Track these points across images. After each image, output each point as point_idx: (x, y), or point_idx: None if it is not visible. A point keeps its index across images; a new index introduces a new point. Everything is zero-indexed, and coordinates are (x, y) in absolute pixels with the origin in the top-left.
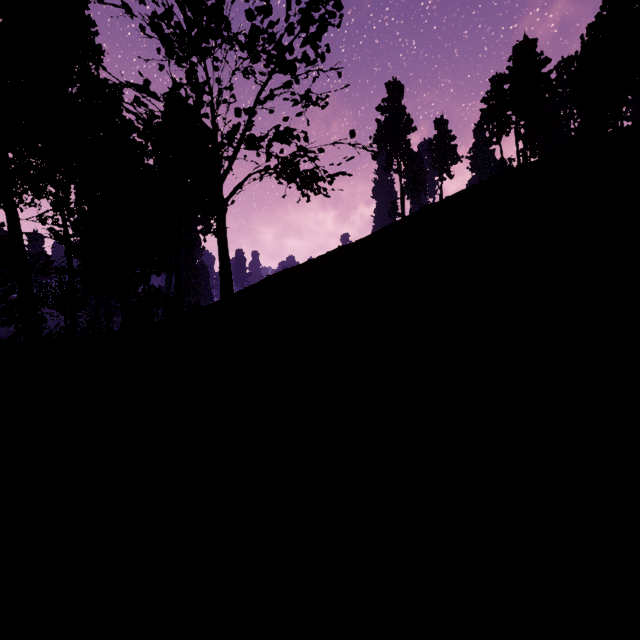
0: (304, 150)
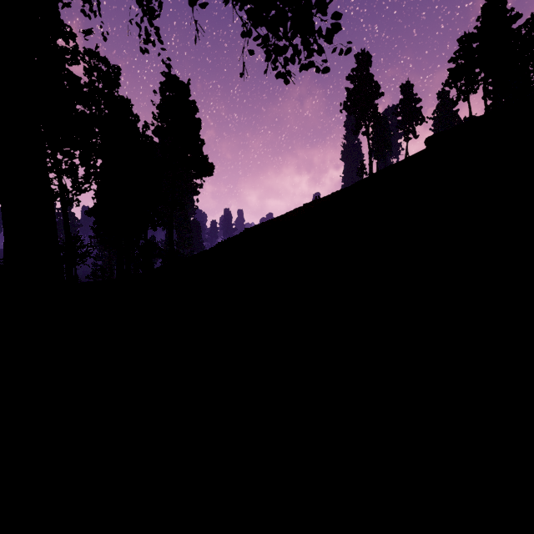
0: None
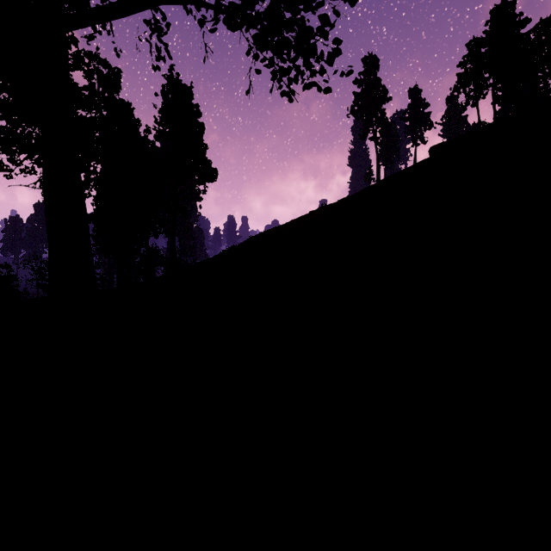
0: None
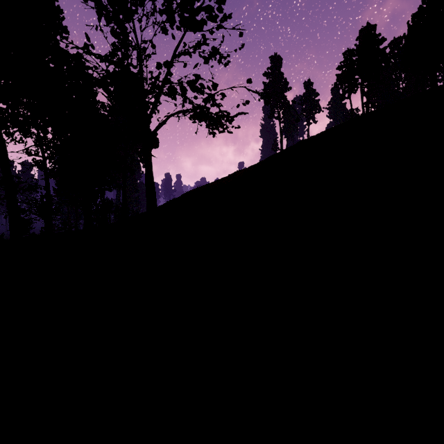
0: (211, 97)
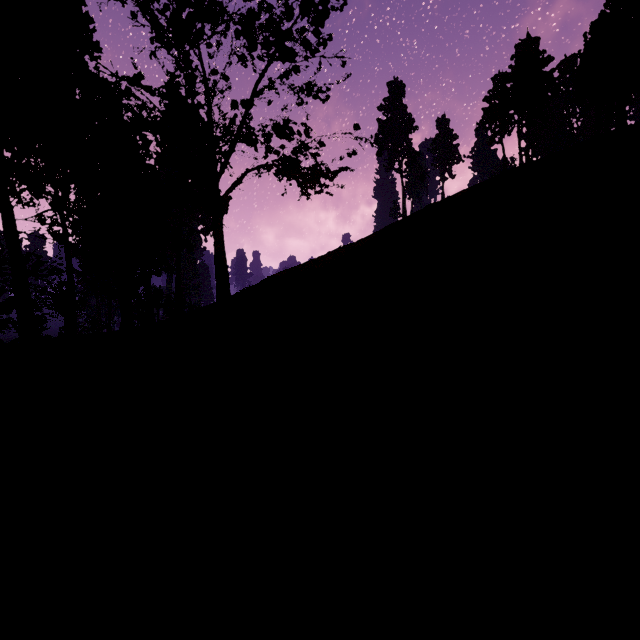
0: (305, 146)
